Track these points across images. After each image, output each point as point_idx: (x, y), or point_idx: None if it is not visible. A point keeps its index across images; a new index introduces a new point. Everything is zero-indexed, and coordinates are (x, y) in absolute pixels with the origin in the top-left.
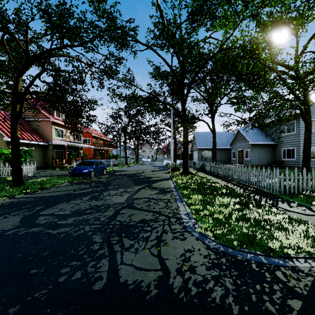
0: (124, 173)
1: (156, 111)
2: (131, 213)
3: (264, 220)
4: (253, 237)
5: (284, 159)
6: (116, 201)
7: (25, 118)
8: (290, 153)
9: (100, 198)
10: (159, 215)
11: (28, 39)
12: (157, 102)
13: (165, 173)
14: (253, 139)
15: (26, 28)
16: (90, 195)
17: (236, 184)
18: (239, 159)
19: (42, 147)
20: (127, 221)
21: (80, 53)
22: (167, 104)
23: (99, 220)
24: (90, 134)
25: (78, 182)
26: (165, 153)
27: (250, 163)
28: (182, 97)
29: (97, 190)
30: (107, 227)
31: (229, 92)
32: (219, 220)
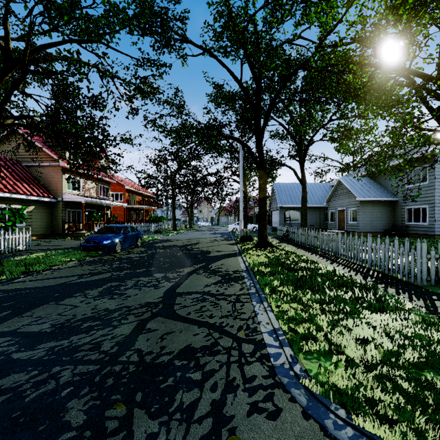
0: (169, 244)
1: (217, 149)
2: (167, 329)
3: (436, 354)
4: (436, 411)
5: (410, 223)
6: (145, 300)
7: (23, 162)
8: (419, 214)
9: (117, 293)
10: (219, 335)
11: (9, 29)
12: (219, 133)
13: (231, 243)
14: (362, 193)
15: (5, 11)
16: (103, 285)
17: (346, 265)
18: (341, 222)
19: (47, 206)
20: (154, 352)
21: (95, 54)
22: (233, 140)
23: (100, 349)
24: (122, 186)
25: (92, 261)
26: (230, 214)
27: (358, 228)
28: (258, 128)
29: (118, 276)
30: (110, 370)
31: (328, 122)
32: (342, 351)
